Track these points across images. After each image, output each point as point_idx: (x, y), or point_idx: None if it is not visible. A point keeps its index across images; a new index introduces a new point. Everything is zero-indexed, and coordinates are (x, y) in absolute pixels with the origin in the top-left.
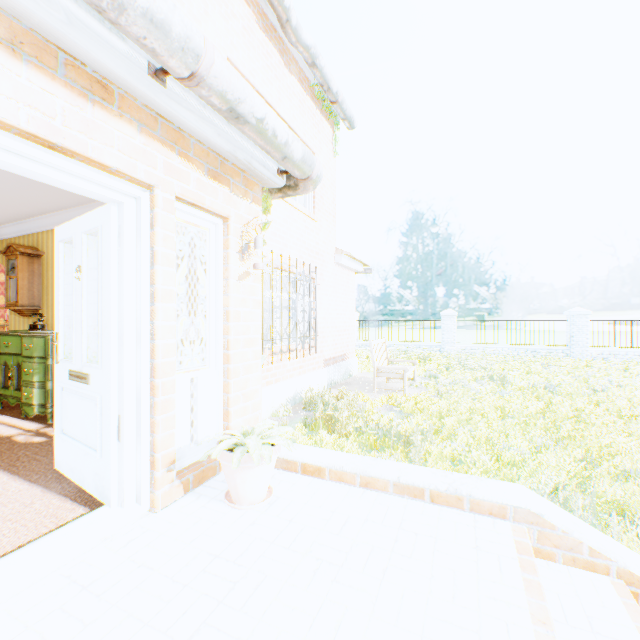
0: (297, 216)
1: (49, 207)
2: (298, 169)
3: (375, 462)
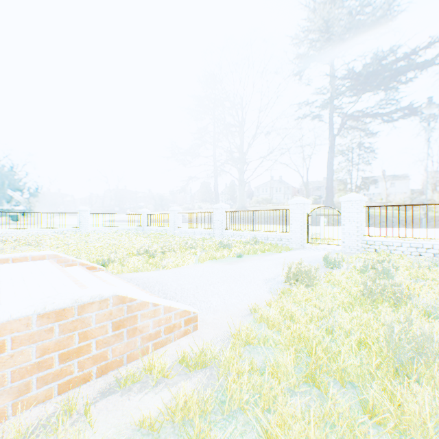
0: None
1: None
2: None
3: None
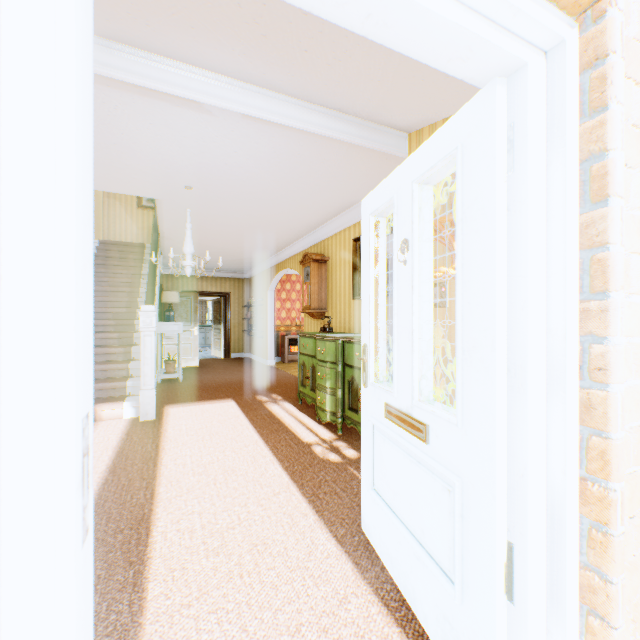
0: None
1: (334, 210)
2: None
3: None
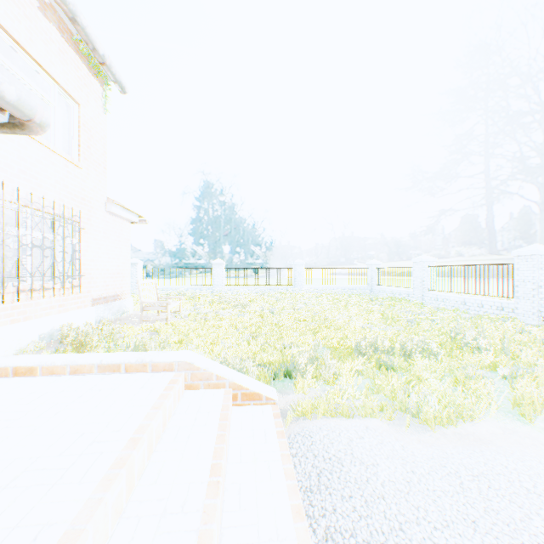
0: (56, 159)
1: None
2: (16, 110)
3: (88, 355)
